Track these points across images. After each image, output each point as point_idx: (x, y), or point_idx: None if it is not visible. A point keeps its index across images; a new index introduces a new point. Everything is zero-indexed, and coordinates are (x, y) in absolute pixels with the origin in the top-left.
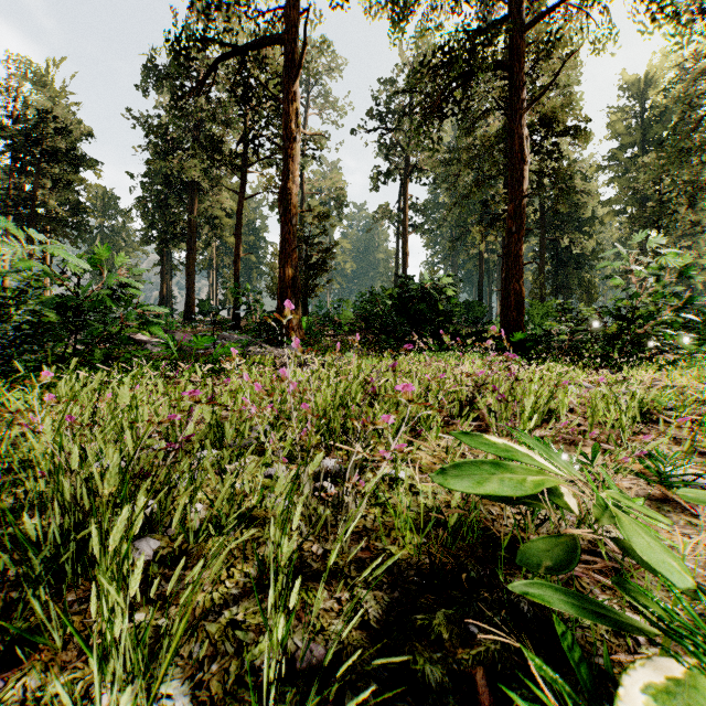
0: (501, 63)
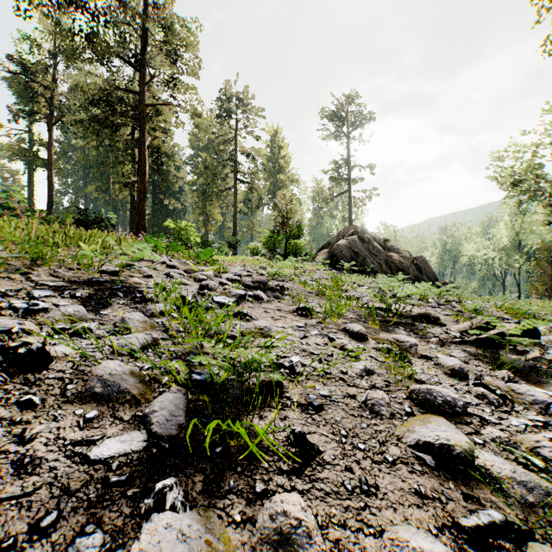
0: (136, 117)
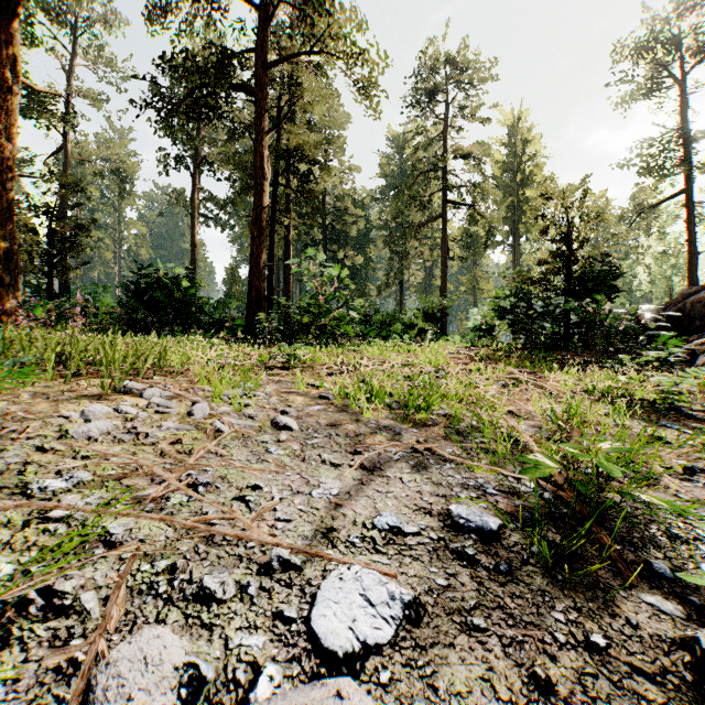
0: (244, 86)
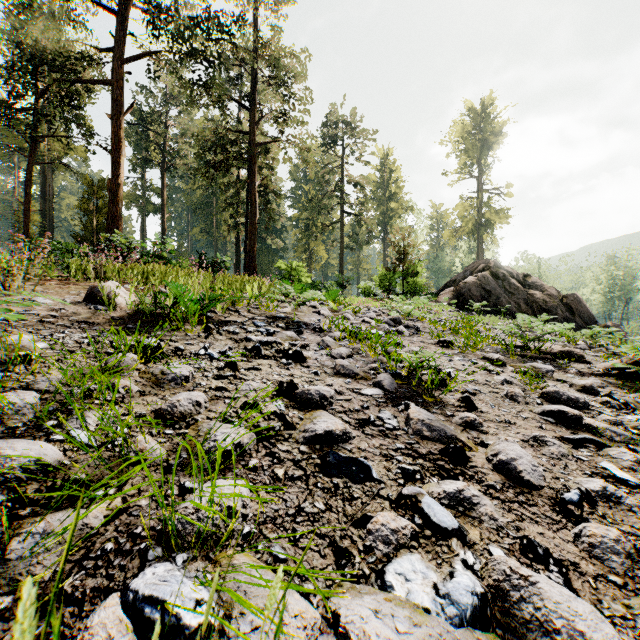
0: (247, 158)
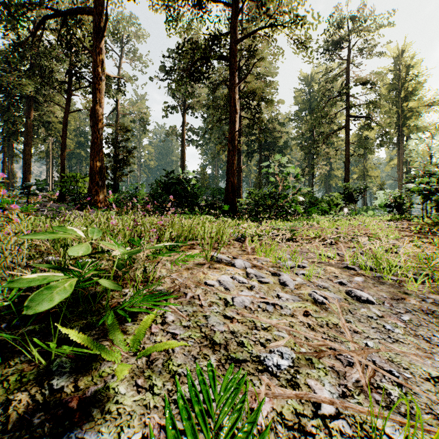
0: (224, 56)
